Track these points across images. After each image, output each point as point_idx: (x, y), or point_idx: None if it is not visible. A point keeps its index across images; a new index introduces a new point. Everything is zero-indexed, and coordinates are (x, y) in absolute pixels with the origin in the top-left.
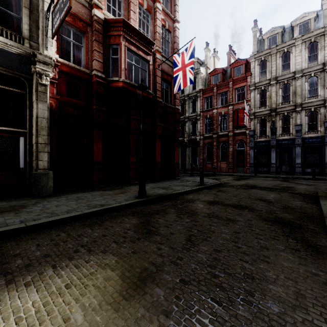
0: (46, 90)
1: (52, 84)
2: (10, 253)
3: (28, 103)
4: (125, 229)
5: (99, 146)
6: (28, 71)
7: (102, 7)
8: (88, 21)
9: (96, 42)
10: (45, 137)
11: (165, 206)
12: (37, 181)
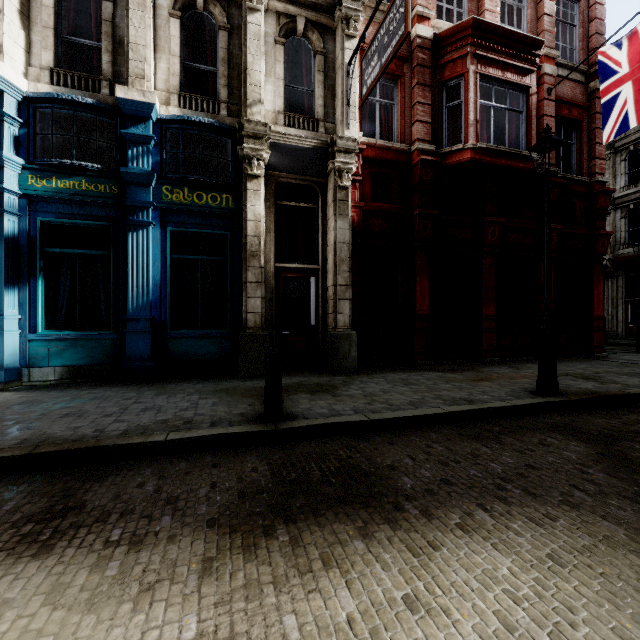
0: (347, 195)
1: (353, 183)
2: (378, 461)
3: (321, 223)
4: (573, 462)
5: (423, 285)
6: (323, 172)
7: (431, 14)
8: (404, 54)
9: (419, 88)
10: (345, 274)
11: (636, 424)
12: (336, 347)
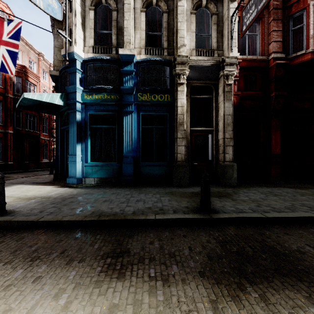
0: (231, 89)
1: (233, 82)
2: (286, 245)
3: (214, 105)
4: None
5: (277, 137)
6: (216, 77)
7: None
8: None
9: (274, 22)
10: (230, 132)
11: None
12: (224, 172)
